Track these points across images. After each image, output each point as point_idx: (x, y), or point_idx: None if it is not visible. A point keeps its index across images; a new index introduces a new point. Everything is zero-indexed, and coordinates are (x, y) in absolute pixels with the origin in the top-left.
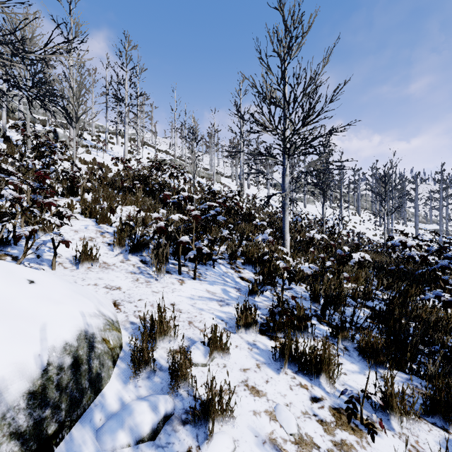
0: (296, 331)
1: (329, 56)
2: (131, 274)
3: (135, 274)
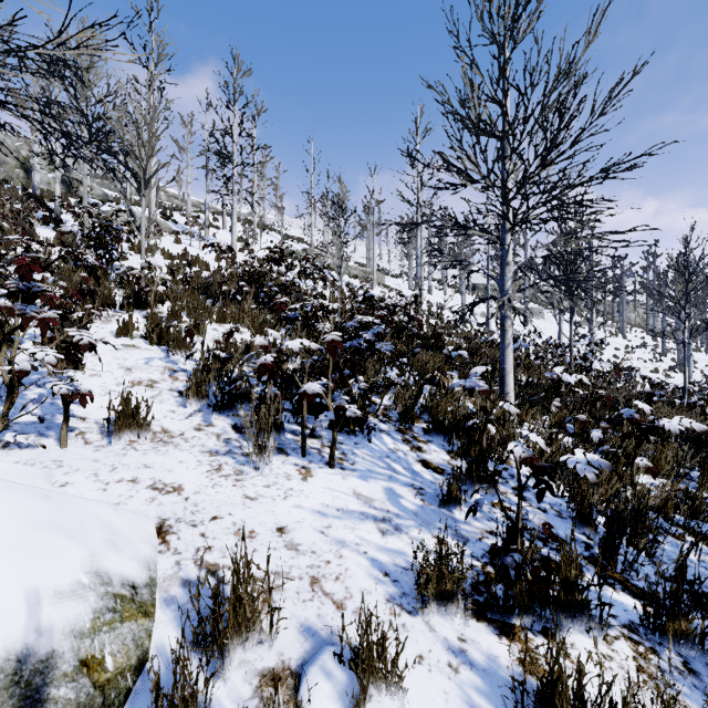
0: (562, 615)
1: (598, 23)
2: (210, 455)
3: (217, 455)
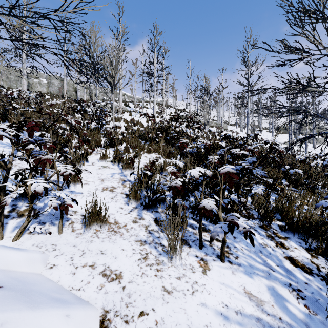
0: None
1: None
2: (140, 244)
3: (144, 244)
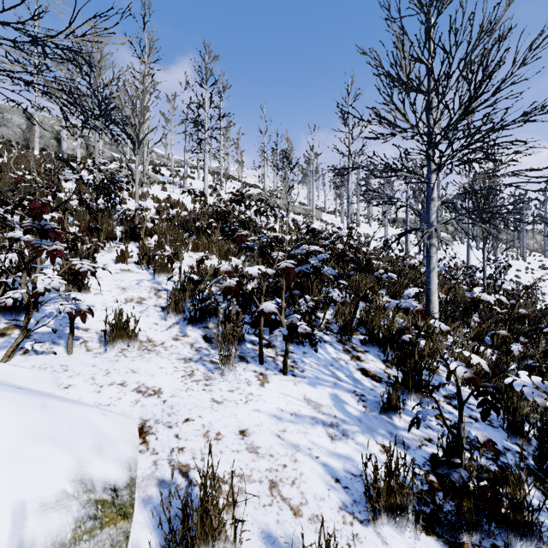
0: (511, 534)
1: None
2: (184, 362)
3: (190, 362)
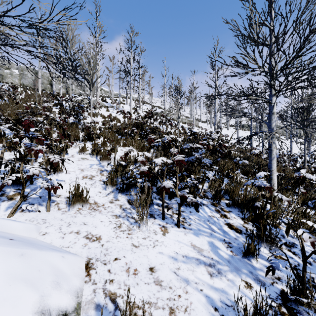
0: None
1: None
2: (116, 218)
3: (119, 218)
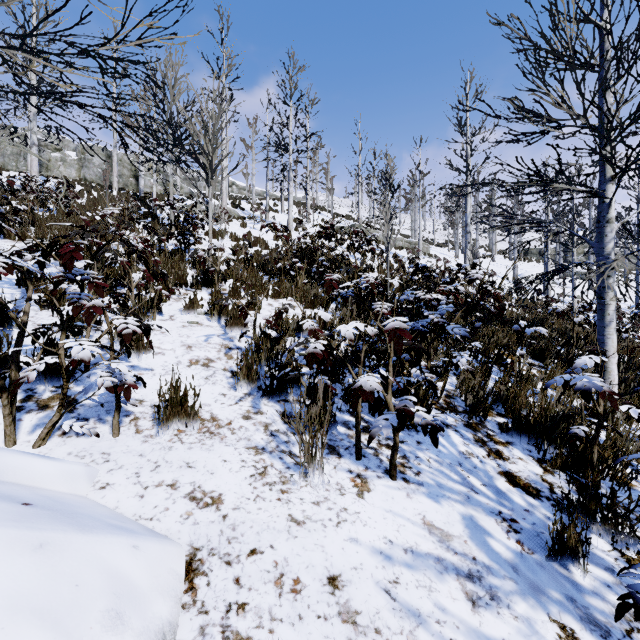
0: None
1: None
2: (255, 453)
3: (262, 453)
